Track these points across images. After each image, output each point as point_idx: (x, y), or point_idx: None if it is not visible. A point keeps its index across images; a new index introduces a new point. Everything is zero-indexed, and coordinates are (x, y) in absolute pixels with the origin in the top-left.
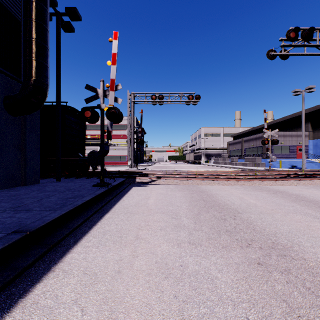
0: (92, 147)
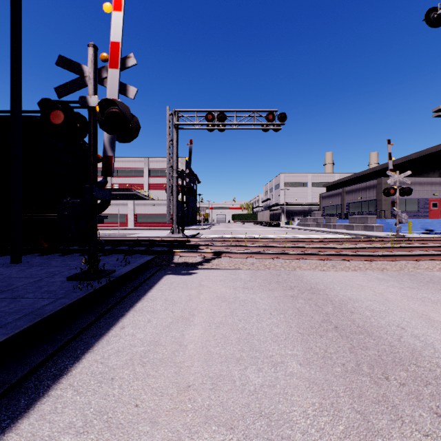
0: (120, 201)
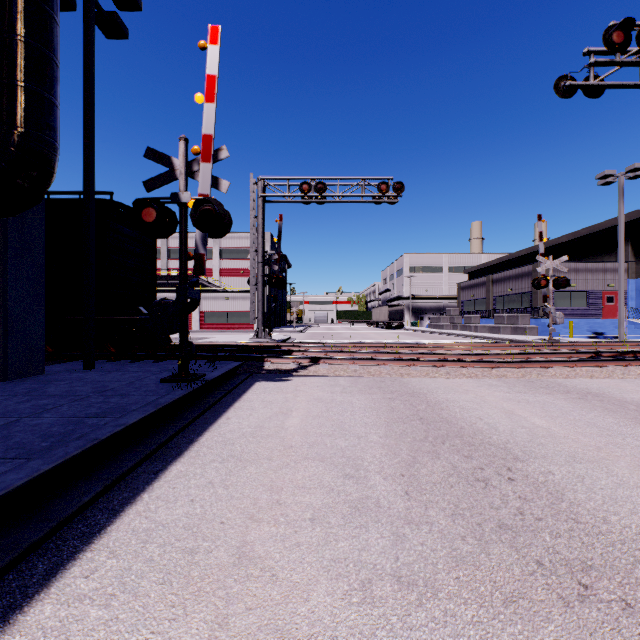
0: None
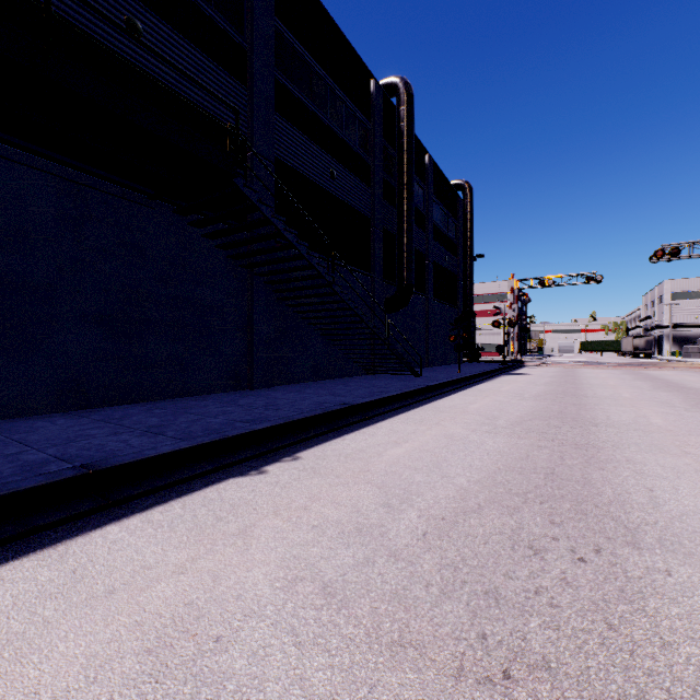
0: None
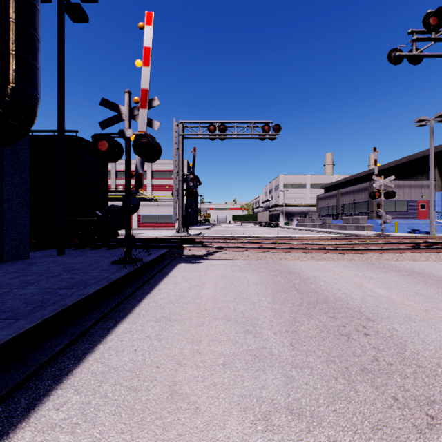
0: None
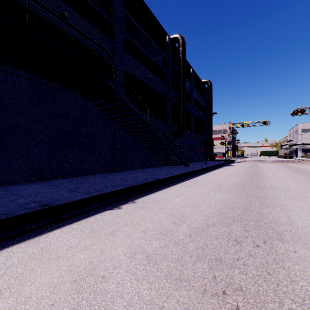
0: None
